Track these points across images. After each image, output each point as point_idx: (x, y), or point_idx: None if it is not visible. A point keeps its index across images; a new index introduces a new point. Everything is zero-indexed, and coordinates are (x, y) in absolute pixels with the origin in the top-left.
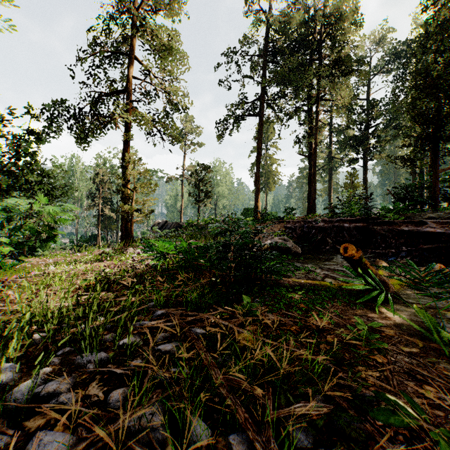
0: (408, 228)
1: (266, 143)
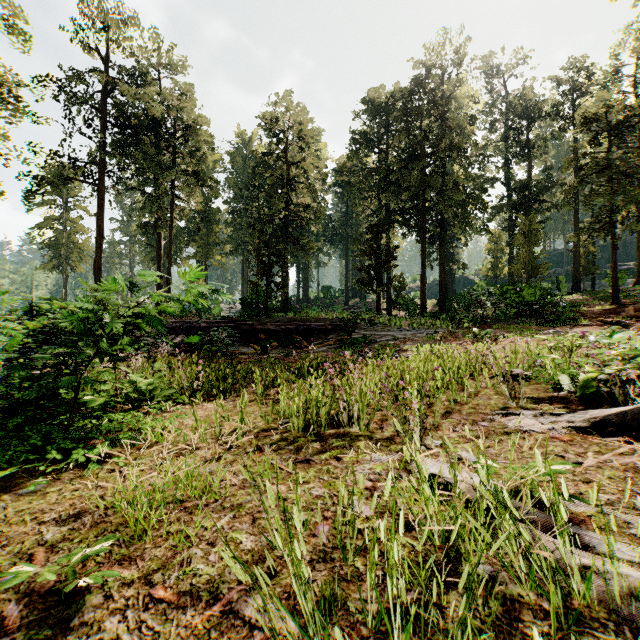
0: (261, 327)
1: (65, 198)
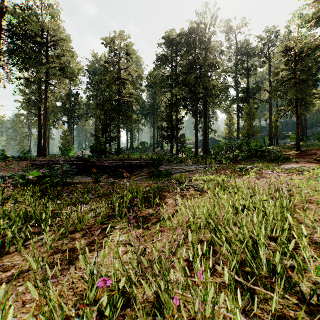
0: (99, 164)
1: None
